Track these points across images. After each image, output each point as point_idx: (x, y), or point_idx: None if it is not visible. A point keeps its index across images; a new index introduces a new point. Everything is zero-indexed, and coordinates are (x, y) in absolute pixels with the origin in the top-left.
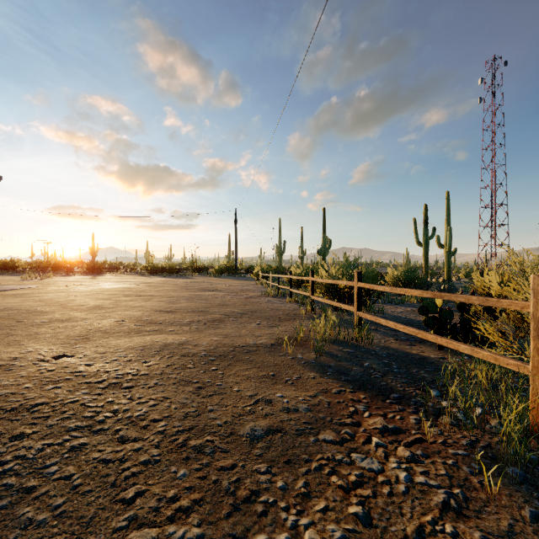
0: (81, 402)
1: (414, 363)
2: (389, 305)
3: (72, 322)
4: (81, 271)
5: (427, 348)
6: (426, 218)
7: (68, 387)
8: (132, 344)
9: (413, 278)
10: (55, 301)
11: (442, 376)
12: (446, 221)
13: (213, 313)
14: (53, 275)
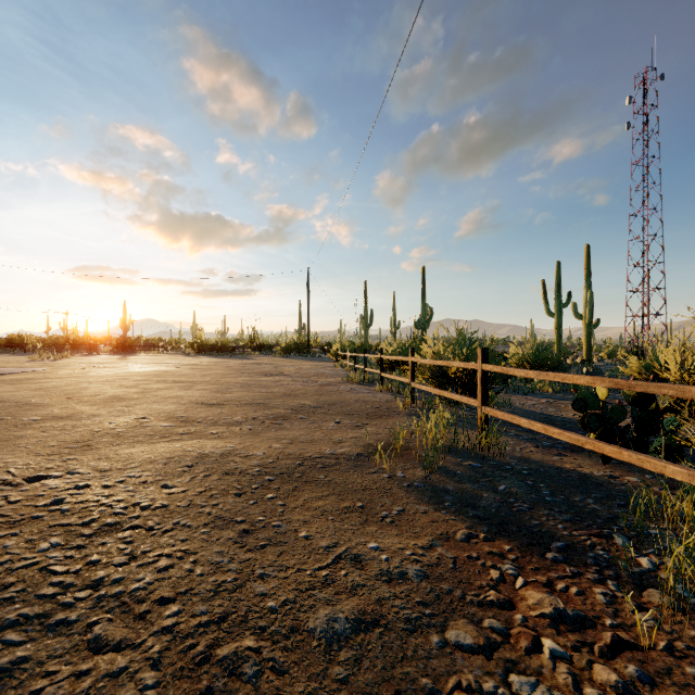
0: (41, 566)
1: (573, 485)
2: (515, 395)
3: (74, 420)
4: (107, 349)
5: (585, 460)
6: (559, 279)
7: (30, 534)
8: (153, 454)
9: (544, 358)
10: (60, 389)
11: (623, 509)
12: (586, 283)
13: (275, 407)
14: (71, 355)
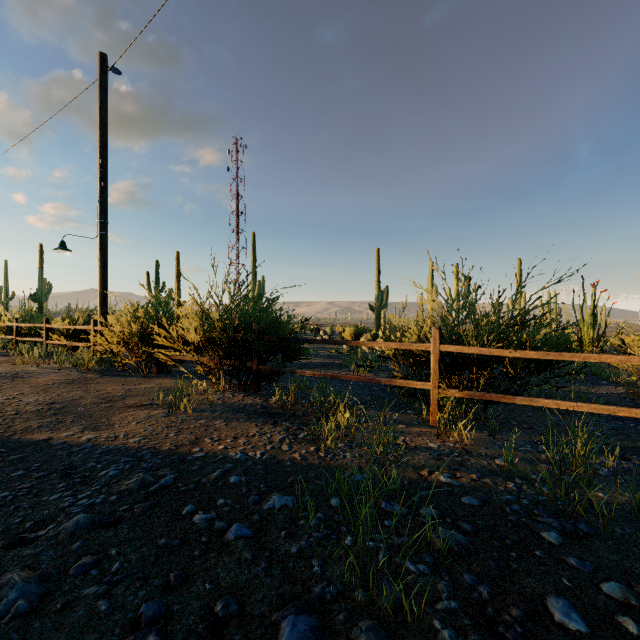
0: None
1: None
2: None
3: None
4: None
5: None
6: (158, 273)
7: None
8: None
9: None
10: None
11: None
12: (177, 277)
13: None
14: None
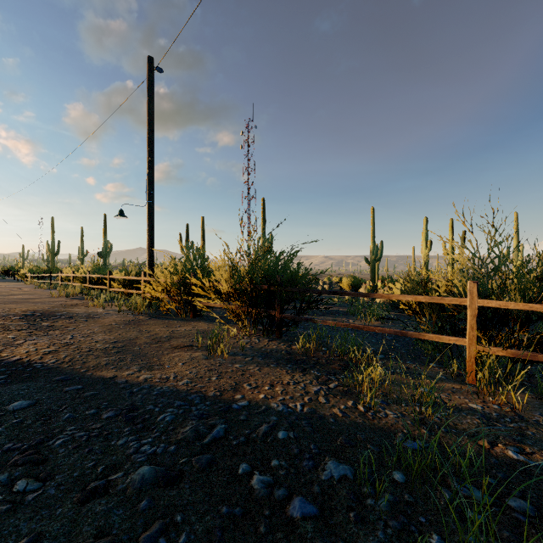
0: None
1: None
2: None
3: None
4: None
5: None
6: (188, 234)
7: None
8: None
9: None
10: None
11: None
12: (202, 237)
13: (5, 294)
14: None
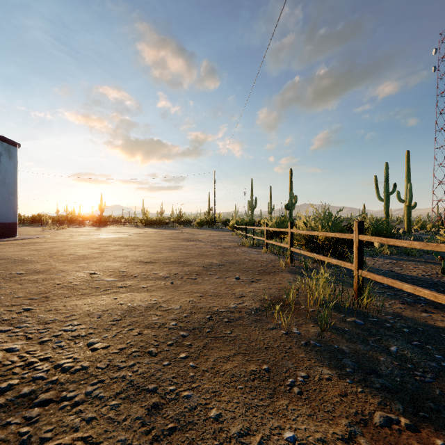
0: None
1: None
2: (364, 256)
3: (46, 274)
4: (90, 223)
5: None
6: (387, 175)
7: None
8: (92, 307)
9: (381, 230)
10: (49, 250)
11: None
12: (406, 177)
13: (191, 265)
14: (68, 227)
